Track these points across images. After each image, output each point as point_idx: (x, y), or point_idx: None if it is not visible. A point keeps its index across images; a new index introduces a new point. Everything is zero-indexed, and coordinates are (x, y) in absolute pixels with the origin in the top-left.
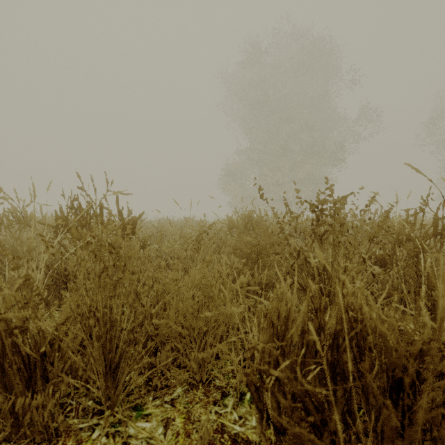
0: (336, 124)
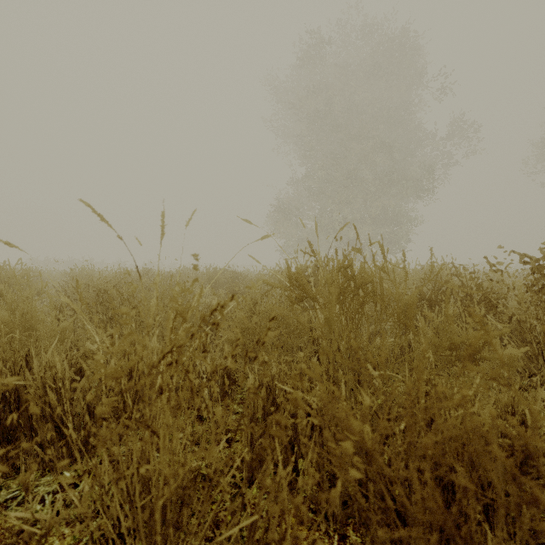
0: (421, 145)
